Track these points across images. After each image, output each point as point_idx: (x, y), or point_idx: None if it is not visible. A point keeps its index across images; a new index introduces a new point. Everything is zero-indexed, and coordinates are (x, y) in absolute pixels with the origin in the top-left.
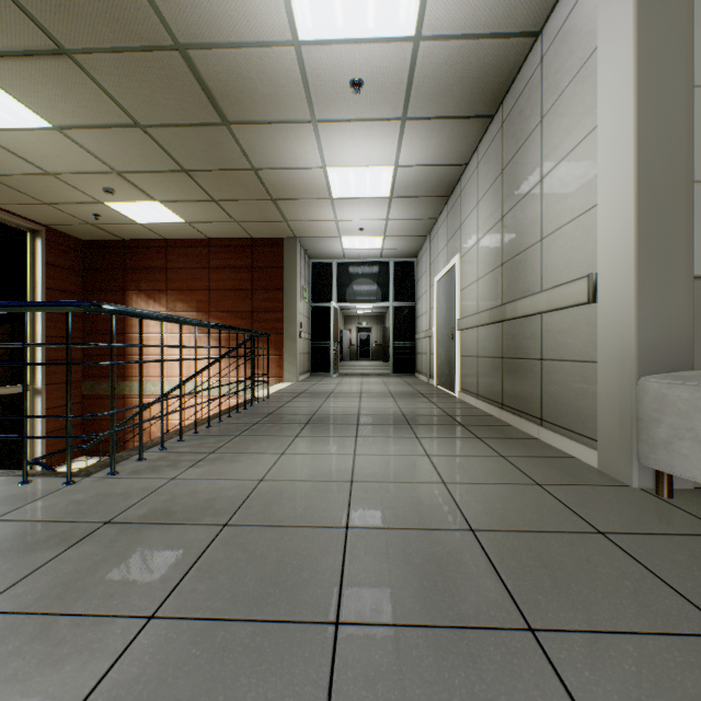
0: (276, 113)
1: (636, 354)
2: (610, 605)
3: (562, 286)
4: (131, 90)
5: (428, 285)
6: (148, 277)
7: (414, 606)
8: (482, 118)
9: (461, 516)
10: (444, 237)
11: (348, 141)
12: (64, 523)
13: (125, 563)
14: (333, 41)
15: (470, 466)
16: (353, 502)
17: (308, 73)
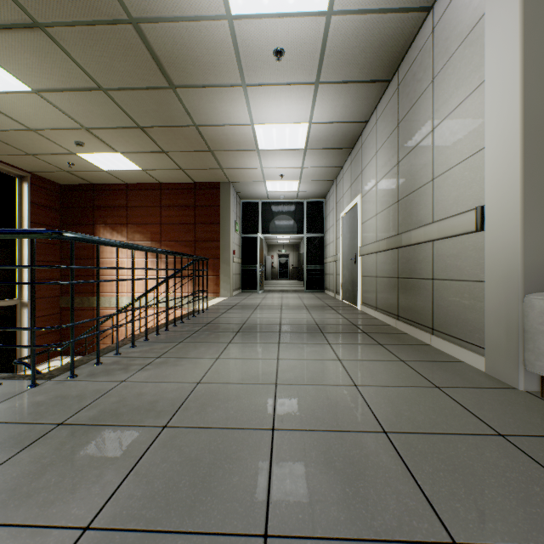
0: (213, 78)
1: (522, 274)
2: (526, 514)
3: (452, 217)
4: (94, 58)
5: (335, 220)
6: (112, 214)
7: (339, 515)
8: (381, 82)
9: (374, 418)
10: (348, 181)
11: (272, 102)
12: (21, 424)
13: (70, 467)
14: (260, 15)
15: (376, 369)
16: (277, 404)
17: (239, 44)
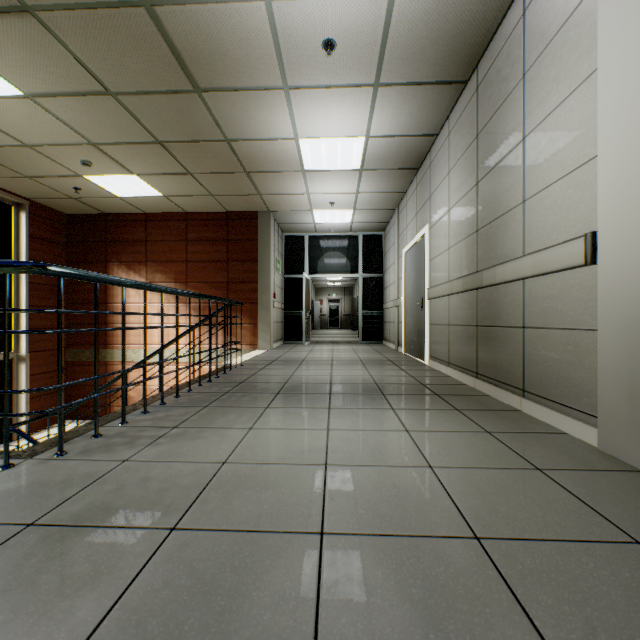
0: (247, 79)
1: None
2: None
3: (551, 248)
4: (100, 53)
5: (396, 256)
6: (128, 249)
7: None
8: (455, 84)
9: (459, 515)
10: (412, 209)
11: (320, 110)
12: None
13: (29, 595)
14: None
15: (455, 444)
16: (328, 494)
17: (279, 33)
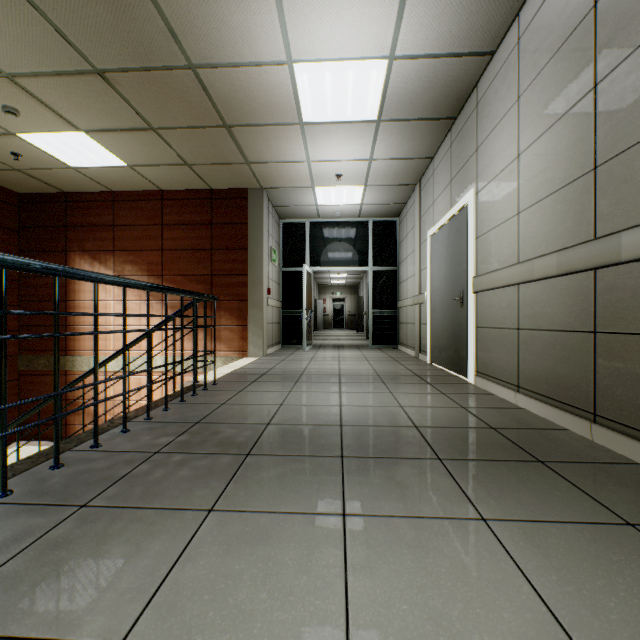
0: None
1: None
2: None
3: None
4: None
5: (418, 242)
6: (92, 236)
7: None
8: None
9: None
10: (444, 176)
11: (324, 0)
12: None
13: None
14: None
15: None
16: None
17: None
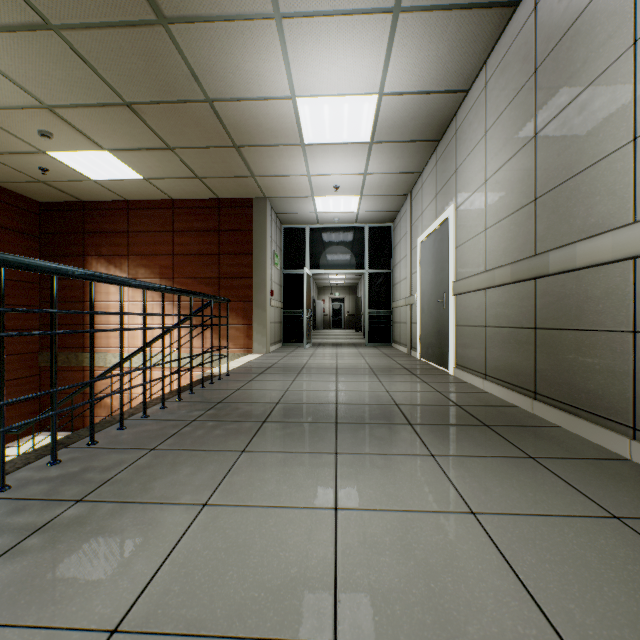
0: (226, 0)
1: None
2: None
3: None
4: None
5: (409, 248)
6: (108, 241)
7: None
8: (502, 8)
9: None
10: (430, 190)
11: (323, 53)
12: None
13: None
14: None
15: (580, 557)
16: None
17: None
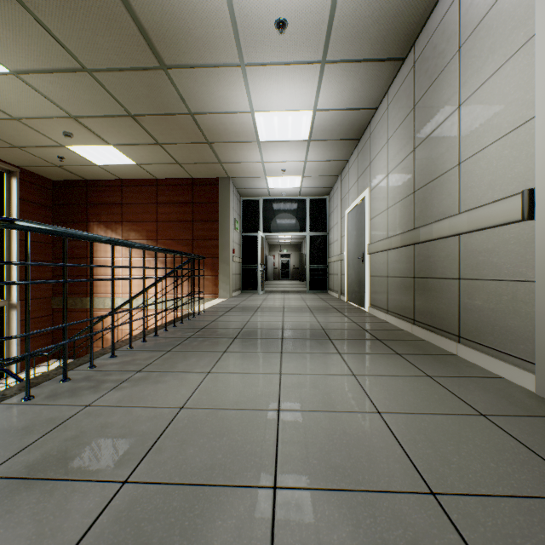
0: (208, 56)
1: None
2: None
3: (487, 205)
4: (75, 32)
5: (340, 217)
6: (106, 211)
7: None
8: (394, 61)
9: (412, 467)
10: (354, 175)
11: (273, 85)
12: None
13: None
14: None
15: (400, 388)
16: (281, 442)
17: (236, 13)
